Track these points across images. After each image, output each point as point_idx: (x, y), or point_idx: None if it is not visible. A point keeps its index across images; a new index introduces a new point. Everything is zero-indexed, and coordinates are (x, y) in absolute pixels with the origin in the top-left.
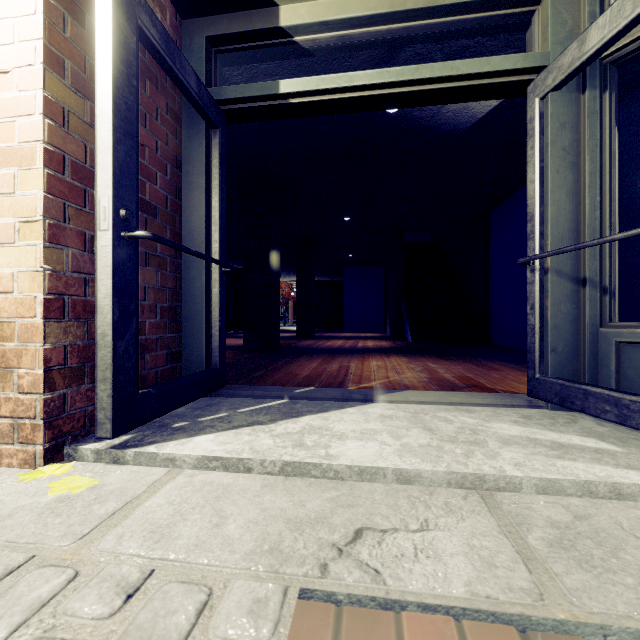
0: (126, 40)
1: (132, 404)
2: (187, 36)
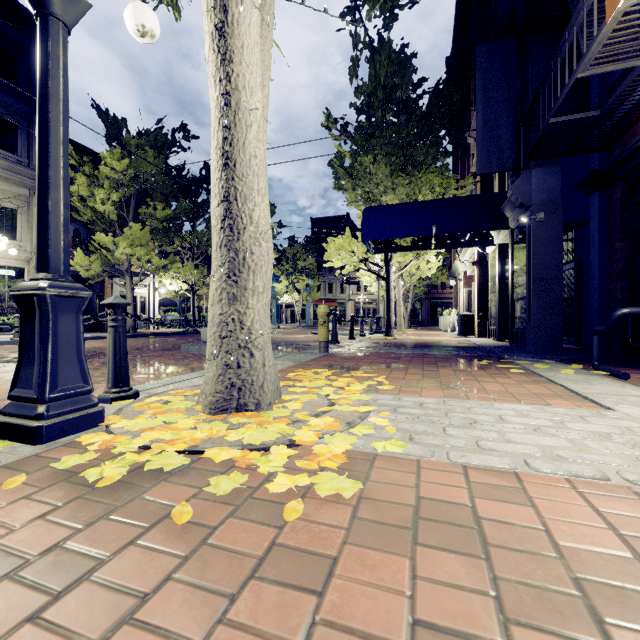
0: (466, 294)
1: None
2: None
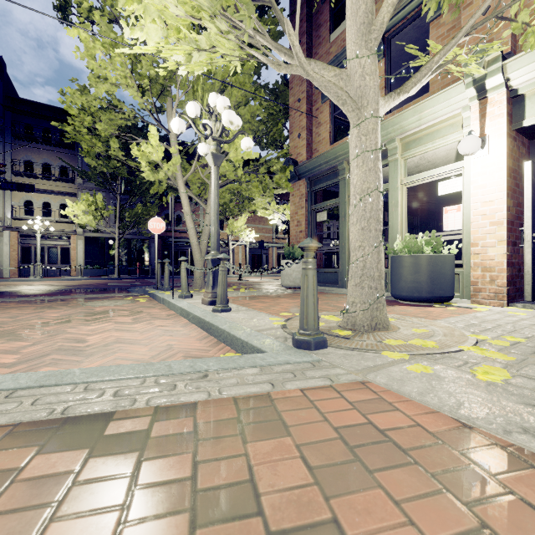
0: (533, 182)
1: (534, 293)
2: (533, 147)
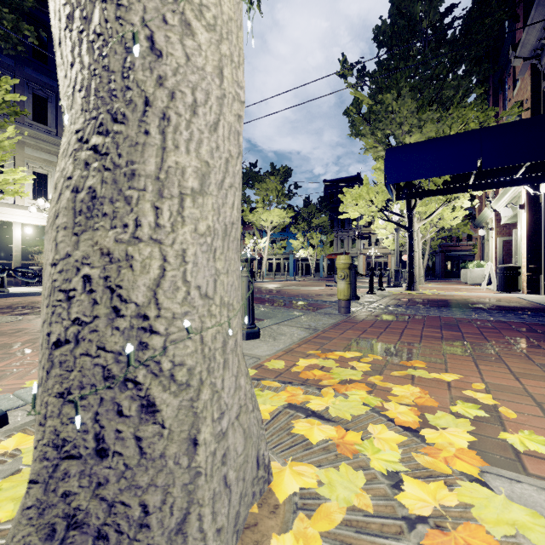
0: (500, 244)
1: None
2: None
